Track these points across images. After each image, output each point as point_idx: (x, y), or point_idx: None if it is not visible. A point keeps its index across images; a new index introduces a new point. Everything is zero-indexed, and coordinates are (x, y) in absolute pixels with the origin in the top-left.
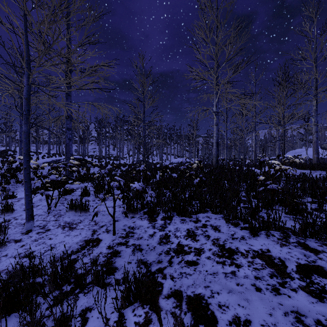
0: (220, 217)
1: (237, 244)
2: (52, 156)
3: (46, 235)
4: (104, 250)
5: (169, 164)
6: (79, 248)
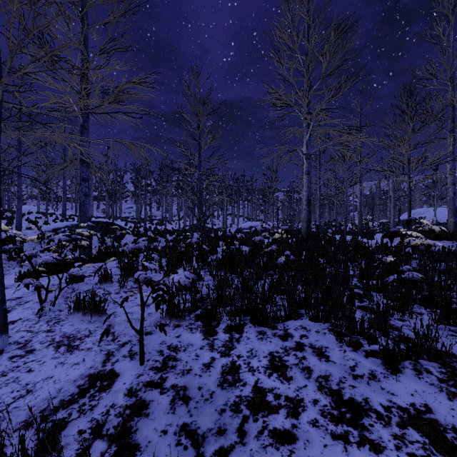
0: (326, 330)
1: (364, 390)
2: (69, 218)
3: (25, 362)
4: (121, 399)
5: (237, 230)
6: (76, 392)
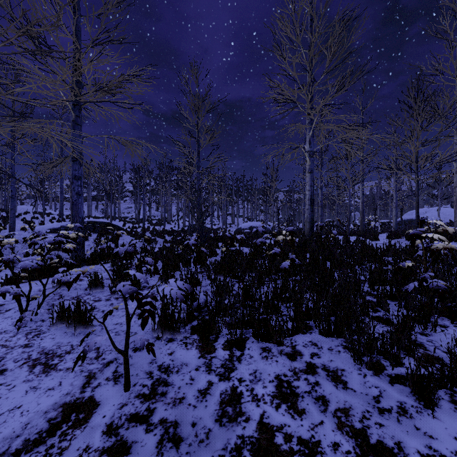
0: (340, 347)
1: (395, 431)
2: (66, 218)
3: None
4: (97, 439)
5: (237, 230)
6: (44, 429)
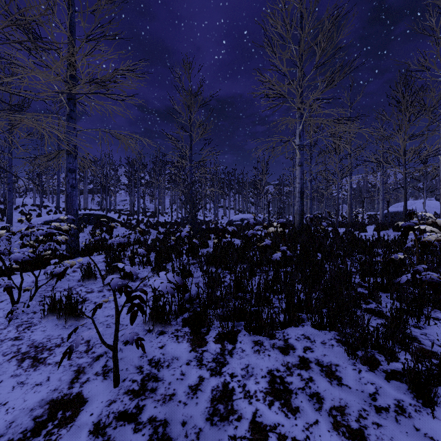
0: (333, 341)
1: (394, 432)
2: (63, 211)
3: None
4: (83, 440)
5: (228, 222)
6: (29, 428)
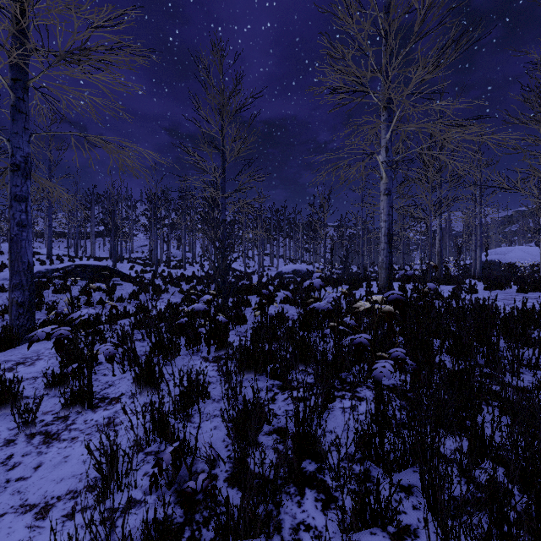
0: None
1: None
2: (57, 260)
3: None
4: None
5: (276, 274)
6: None
